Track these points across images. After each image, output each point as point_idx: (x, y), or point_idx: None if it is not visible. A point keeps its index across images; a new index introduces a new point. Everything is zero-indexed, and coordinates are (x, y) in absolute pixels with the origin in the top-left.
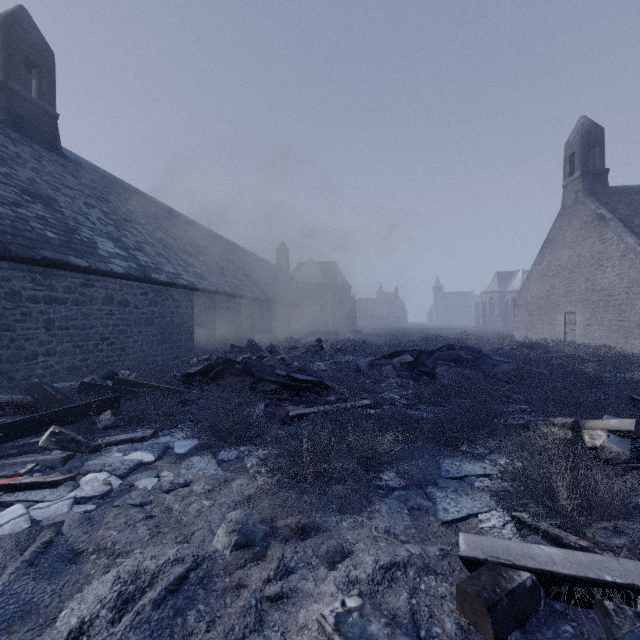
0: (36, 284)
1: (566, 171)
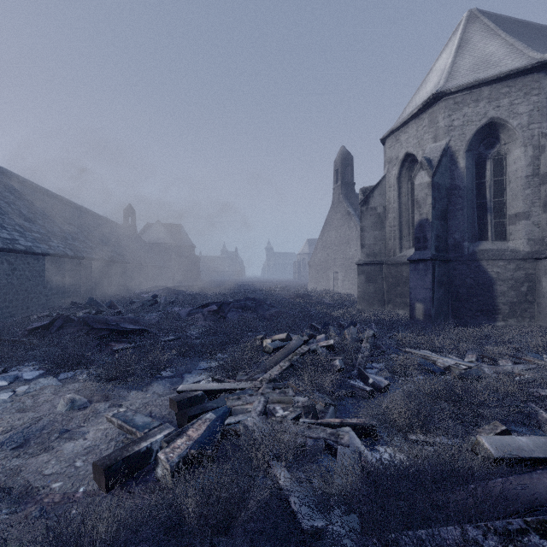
0: None
1: (334, 179)
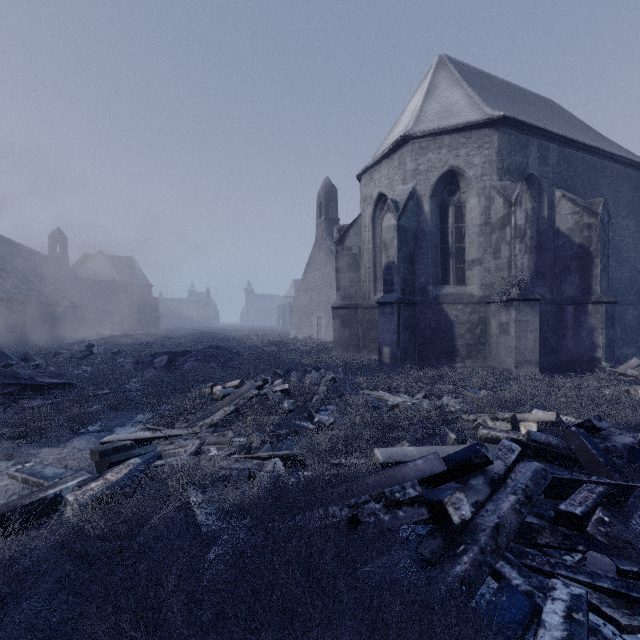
0: None
1: (318, 214)
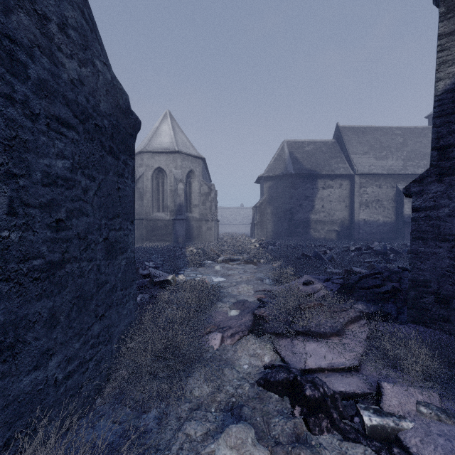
0: None
1: None
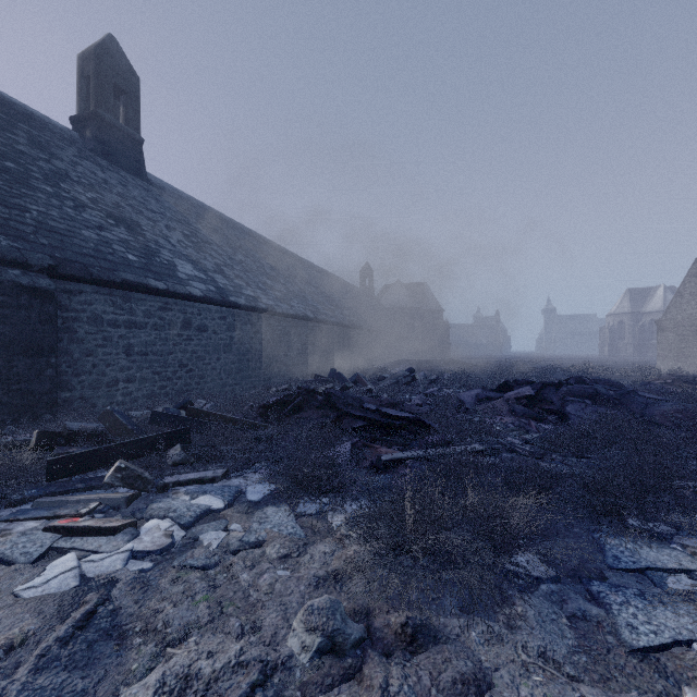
0: (117, 308)
1: None
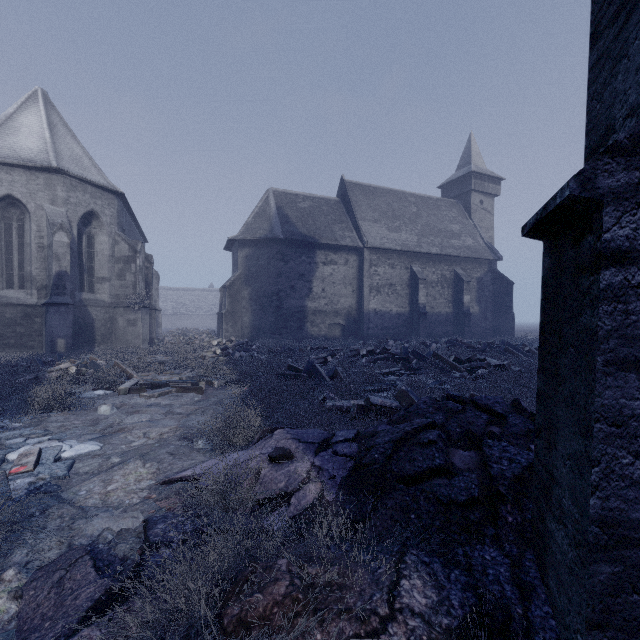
0: None
1: None
